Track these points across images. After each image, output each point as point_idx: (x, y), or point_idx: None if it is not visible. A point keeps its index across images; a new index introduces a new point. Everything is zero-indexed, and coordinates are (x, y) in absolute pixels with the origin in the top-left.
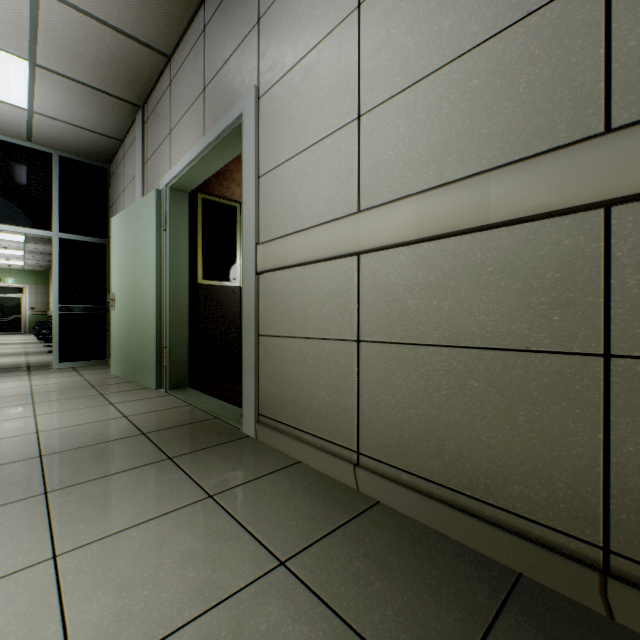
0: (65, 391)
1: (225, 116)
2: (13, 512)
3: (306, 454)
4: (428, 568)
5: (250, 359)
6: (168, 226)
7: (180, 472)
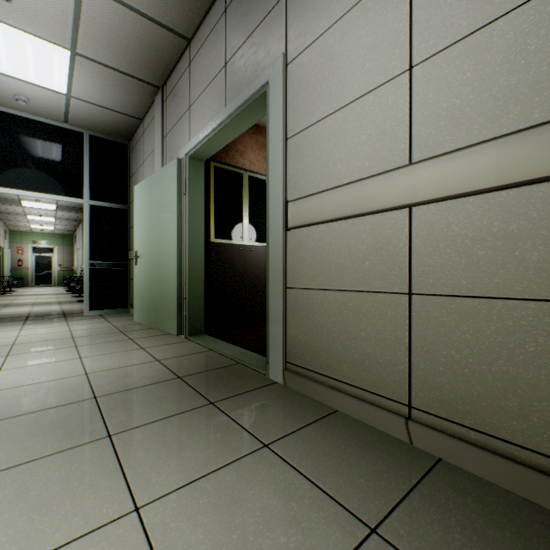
0: (100, 336)
1: (249, 86)
2: (85, 455)
3: (344, 403)
4: (541, 547)
5: (277, 310)
6: (187, 191)
7: (226, 418)
